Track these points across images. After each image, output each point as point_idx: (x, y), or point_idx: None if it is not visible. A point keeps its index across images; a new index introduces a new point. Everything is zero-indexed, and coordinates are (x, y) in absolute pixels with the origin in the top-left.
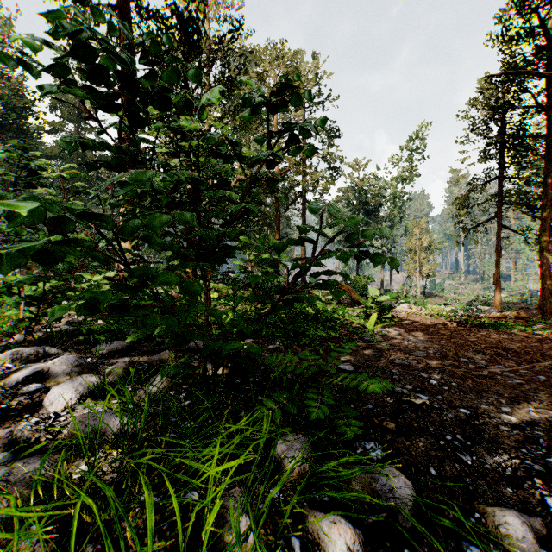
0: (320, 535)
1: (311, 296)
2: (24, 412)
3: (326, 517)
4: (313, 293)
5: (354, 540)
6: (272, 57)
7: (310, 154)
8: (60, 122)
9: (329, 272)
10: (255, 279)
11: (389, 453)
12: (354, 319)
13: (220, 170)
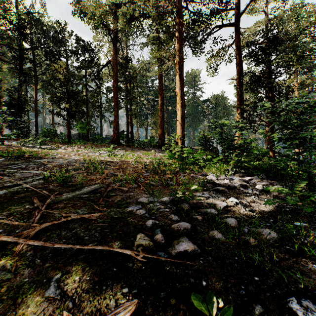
0: None
1: None
2: (257, 184)
3: None
4: None
5: None
6: None
7: None
8: (187, 90)
9: None
10: None
11: None
12: None
13: (315, 119)
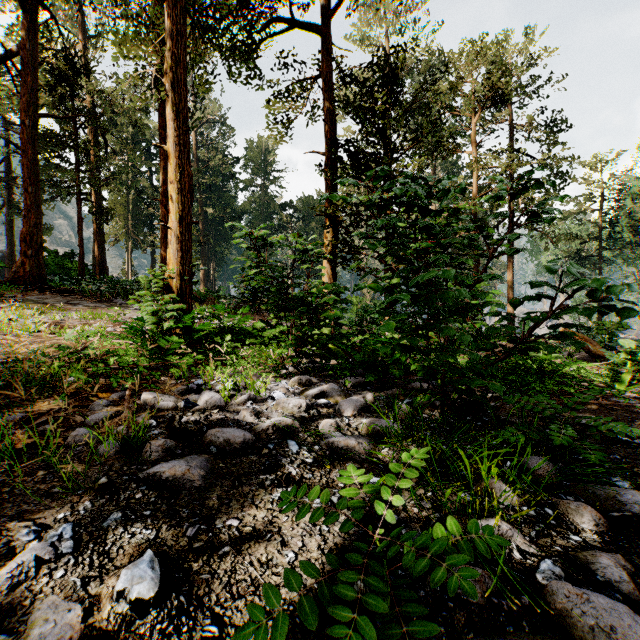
0: (568, 511)
1: (550, 346)
2: (329, 414)
3: (573, 502)
4: (551, 344)
5: (598, 517)
6: (468, 59)
7: (547, 221)
8: (251, 179)
9: (568, 324)
10: (495, 331)
11: (637, 488)
12: (593, 377)
13: (456, 239)
